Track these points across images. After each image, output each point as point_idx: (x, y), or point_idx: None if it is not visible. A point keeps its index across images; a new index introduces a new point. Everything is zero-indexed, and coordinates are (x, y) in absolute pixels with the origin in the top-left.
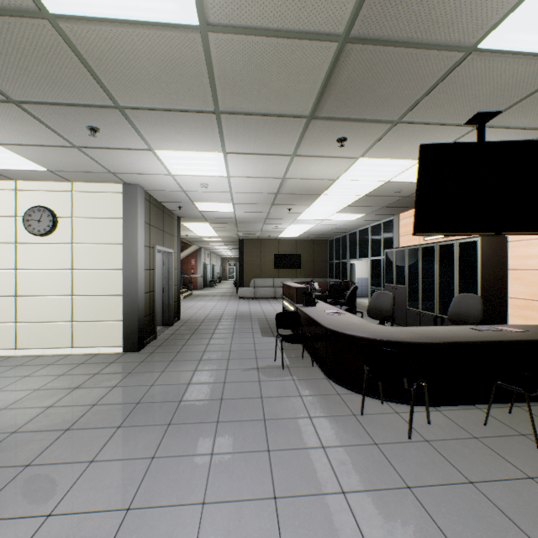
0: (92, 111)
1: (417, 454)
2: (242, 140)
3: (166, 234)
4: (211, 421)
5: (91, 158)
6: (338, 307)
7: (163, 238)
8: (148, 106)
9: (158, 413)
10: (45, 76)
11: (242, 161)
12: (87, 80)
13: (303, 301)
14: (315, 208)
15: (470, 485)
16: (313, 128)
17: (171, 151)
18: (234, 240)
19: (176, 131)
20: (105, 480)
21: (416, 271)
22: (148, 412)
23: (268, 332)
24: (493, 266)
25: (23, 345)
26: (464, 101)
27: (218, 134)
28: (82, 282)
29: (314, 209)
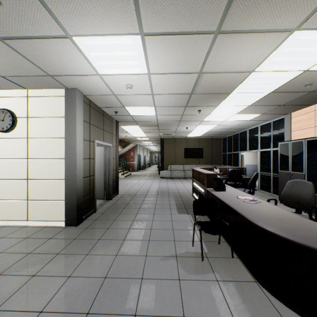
0: None
1: None
2: (160, 6)
3: (106, 132)
4: None
5: (23, 56)
6: (240, 189)
7: (103, 135)
8: None
9: None
10: None
11: (161, 49)
12: None
13: (214, 185)
14: (221, 109)
15: None
16: None
17: (88, 37)
18: (157, 139)
19: None
20: None
21: None
22: None
23: (182, 209)
24: None
25: None
26: None
27: None
28: (35, 168)
29: (219, 110)
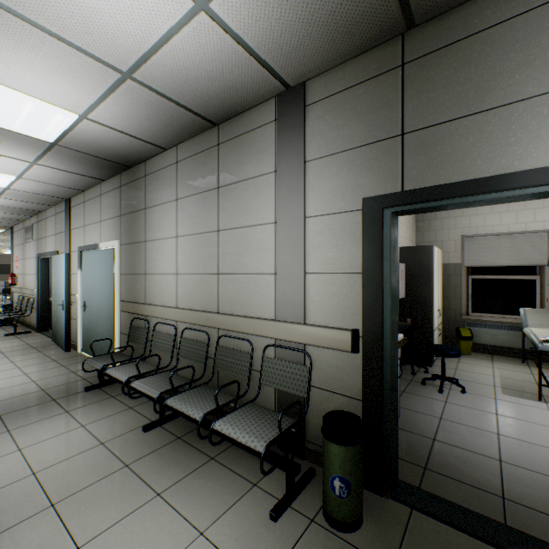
0: None
1: None
2: None
3: None
4: None
5: None
6: None
7: None
8: None
9: None
10: None
11: None
12: None
13: None
14: None
15: None
16: None
17: None
18: None
19: None
20: None
21: None
22: None
23: None
24: None
25: None
26: None
27: None
28: None
29: None
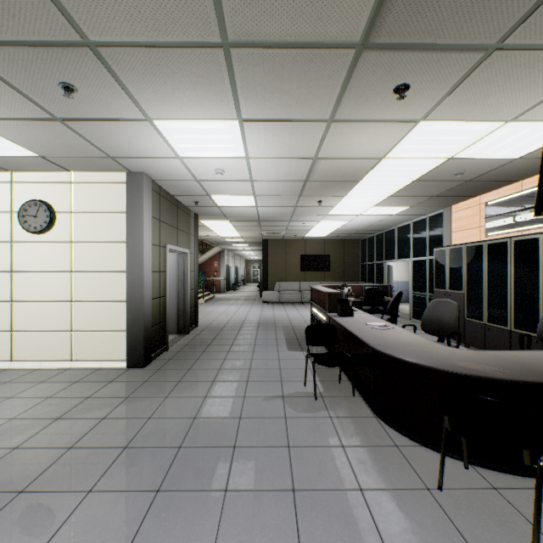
0: (57, 54)
1: None
2: (262, 97)
3: (181, 232)
4: (216, 488)
5: (81, 136)
6: (378, 316)
7: (177, 236)
8: (127, 38)
9: (147, 467)
10: None
11: (263, 134)
12: None
13: (338, 309)
14: (350, 199)
15: None
16: (362, 68)
17: (172, 121)
18: (258, 241)
19: (173, 85)
20: None
21: (479, 273)
22: (134, 465)
23: (295, 344)
24: None
25: (19, 357)
26: None
27: (230, 88)
28: (82, 285)
29: (349, 201)
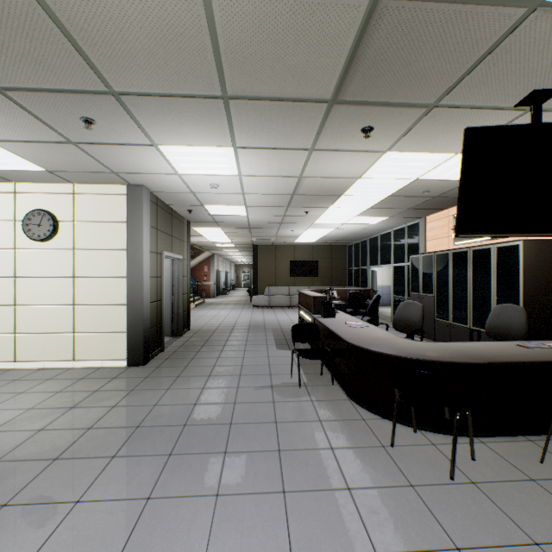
0: (85, 98)
1: (463, 501)
2: (254, 132)
3: (175, 239)
4: (218, 451)
5: (90, 156)
6: (359, 317)
7: (172, 243)
8: (146, 91)
9: (159, 439)
10: (26, 55)
11: (254, 157)
12: (74, 58)
13: (322, 311)
14: (334, 210)
15: (536, 548)
16: (334, 115)
17: (175, 146)
18: (248, 246)
19: (179, 122)
20: (90, 528)
21: (446, 278)
22: (148, 438)
23: (283, 344)
24: (538, 273)
25: (22, 358)
26: (517, 76)
27: (227, 125)
28: (85, 290)
29: (333, 212)
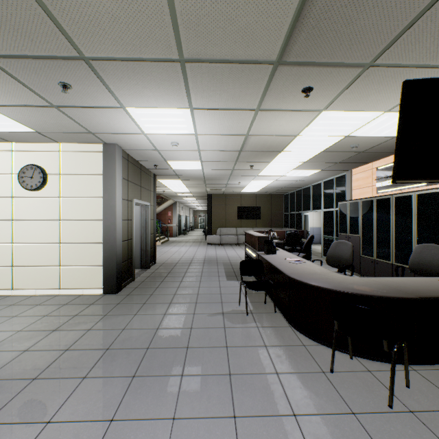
0: (60, 64)
1: (404, 431)
2: (207, 94)
3: (144, 189)
4: (175, 374)
5: (70, 118)
6: (295, 254)
7: (140, 192)
8: (112, 55)
9: (124, 362)
10: (4, 22)
11: (208, 118)
12: (46, 24)
13: (265, 249)
14: (275, 164)
15: None
16: (279, 76)
17: (141, 109)
18: (203, 195)
19: (143, 85)
20: None
21: (370, 221)
22: (115, 360)
23: (232, 276)
24: None
25: (18, 286)
26: None
27: (184, 88)
28: (68, 231)
29: (274, 166)
